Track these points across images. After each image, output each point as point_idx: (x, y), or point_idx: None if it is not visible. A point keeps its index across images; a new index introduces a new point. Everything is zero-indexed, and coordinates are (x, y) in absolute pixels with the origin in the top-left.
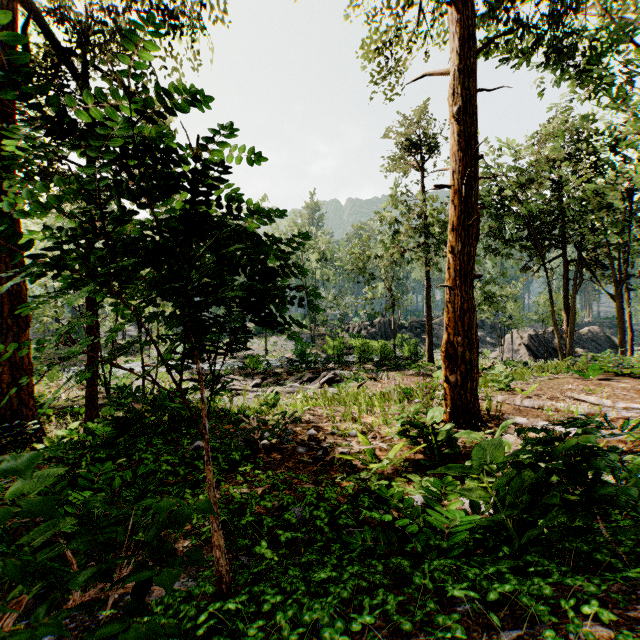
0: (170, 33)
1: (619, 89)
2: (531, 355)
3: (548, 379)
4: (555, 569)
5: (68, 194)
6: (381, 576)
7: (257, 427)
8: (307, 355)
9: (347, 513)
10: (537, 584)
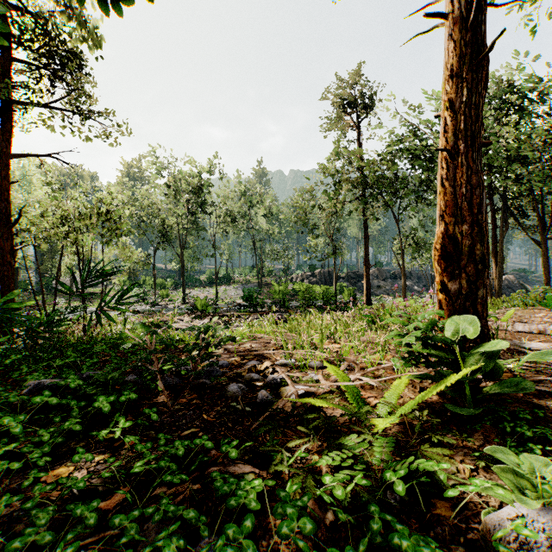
0: None
1: None
2: None
3: (504, 311)
4: None
5: None
6: None
7: (154, 351)
8: (254, 299)
9: None
10: None
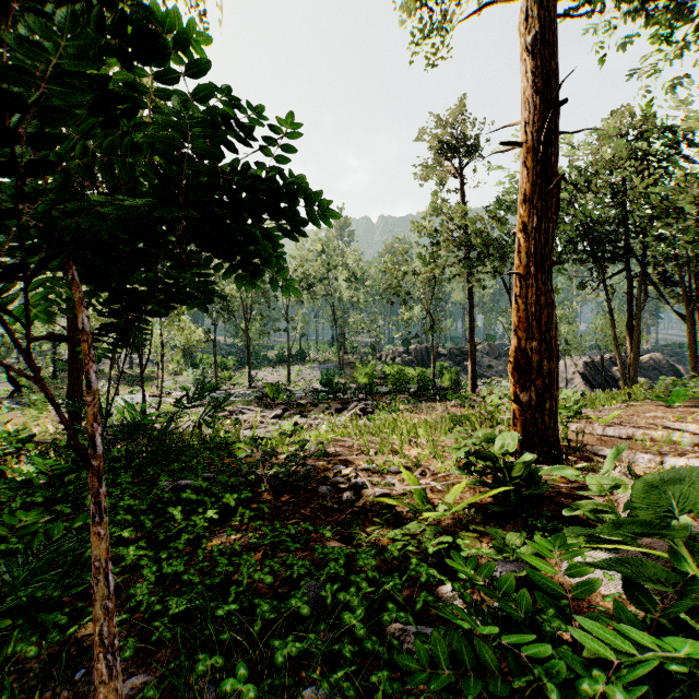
0: None
1: None
2: (587, 384)
3: (621, 407)
4: None
5: None
6: None
7: (262, 459)
8: (335, 384)
9: (394, 594)
10: None
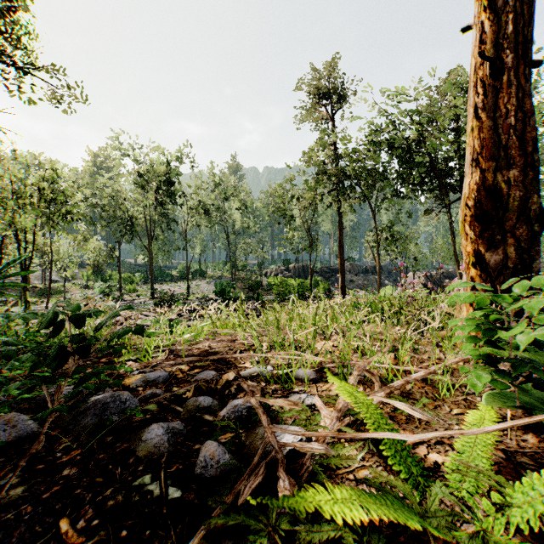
0: None
1: None
2: (428, 293)
3: None
4: None
5: None
6: None
7: None
8: (227, 293)
9: None
10: None
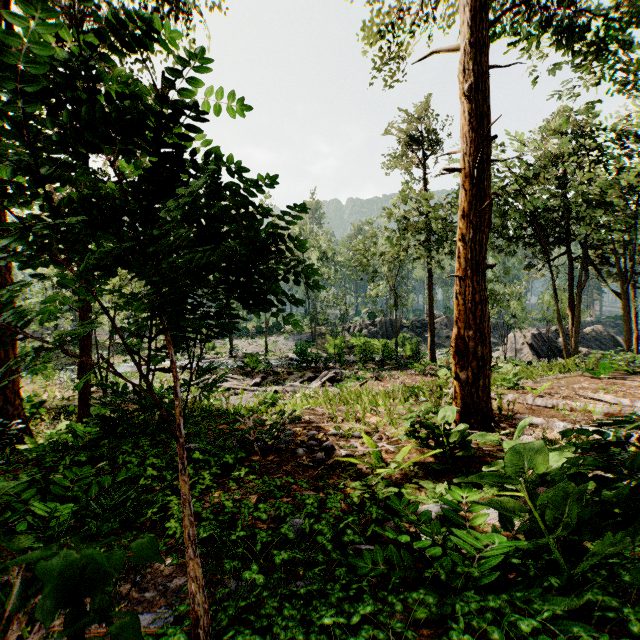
0: (165, 18)
1: None
2: (534, 354)
3: (557, 378)
4: (631, 615)
5: (3, 132)
6: (403, 624)
7: (253, 427)
8: (308, 354)
9: (353, 526)
10: None
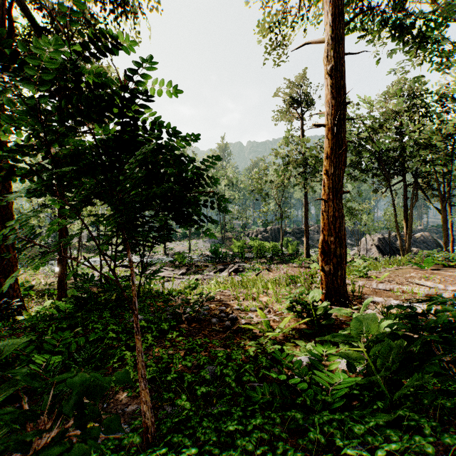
0: (119, 17)
1: (453, 50)
2: (380, 252)
3: (394, 269)
4: (426, 424)
5: (21, 112)
6: (280, 429)
7: (181, 304)
8: (219, 252)
9: (249, 371)
10: (418, 442)
